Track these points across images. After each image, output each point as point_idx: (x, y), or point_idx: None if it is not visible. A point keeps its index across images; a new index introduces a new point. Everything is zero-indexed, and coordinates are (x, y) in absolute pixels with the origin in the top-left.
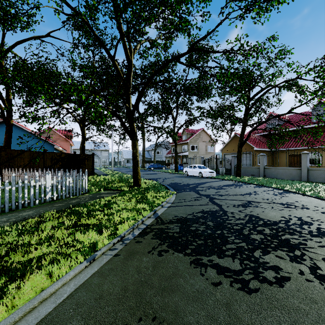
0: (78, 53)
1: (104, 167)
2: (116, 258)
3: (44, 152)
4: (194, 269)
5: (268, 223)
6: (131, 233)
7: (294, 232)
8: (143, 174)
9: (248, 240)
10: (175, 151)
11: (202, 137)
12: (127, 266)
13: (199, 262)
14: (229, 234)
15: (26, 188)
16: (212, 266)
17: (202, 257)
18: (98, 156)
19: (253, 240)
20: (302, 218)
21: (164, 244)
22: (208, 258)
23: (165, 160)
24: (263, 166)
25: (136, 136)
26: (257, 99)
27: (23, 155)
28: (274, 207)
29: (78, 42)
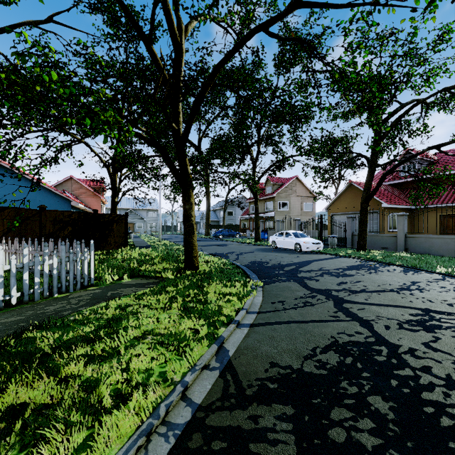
0: None
1: (151, 234)
2: None
3: (41, 209)
4: None
5: None
6: None
7: None
8: (206, 246)
9: None
10: (255, 209)
11: (296, 190)
12: None
13: None
14: None
15: None
16: None
17: None
18: (143, 219)
19: None
20: None
21: None
22: None
23: (240, 224)
24: (403, 233)
25: (190, 180)
26: (396, 121)
27: (2, 215)
28: None
29: None
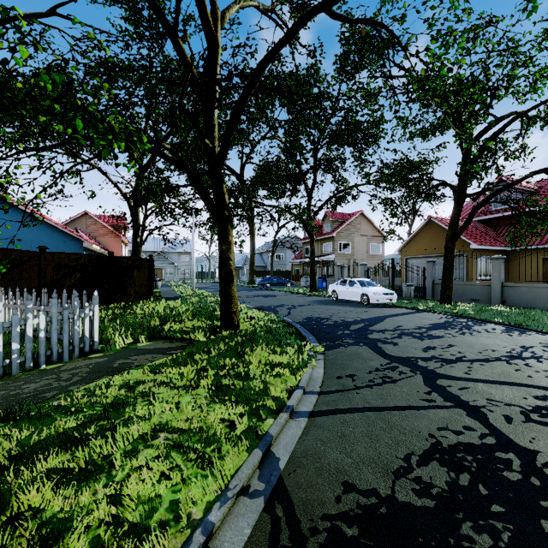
0: None
1: (183, 282)
2: None
3: (40, 251)
4: None
5: None
6: None
7: None
8: (249, 297)
9: None
10: (311, 252)
11: (361, 228)
12: None
13: None
14: None
15: None
16: None
17: None
18: (174, 263)
19: None
20: None
21: None
22: None
23: (292, 270)
24: (500, 281)
25: (228, 213)
26: (491, 139)
27: None
28: None
29: None
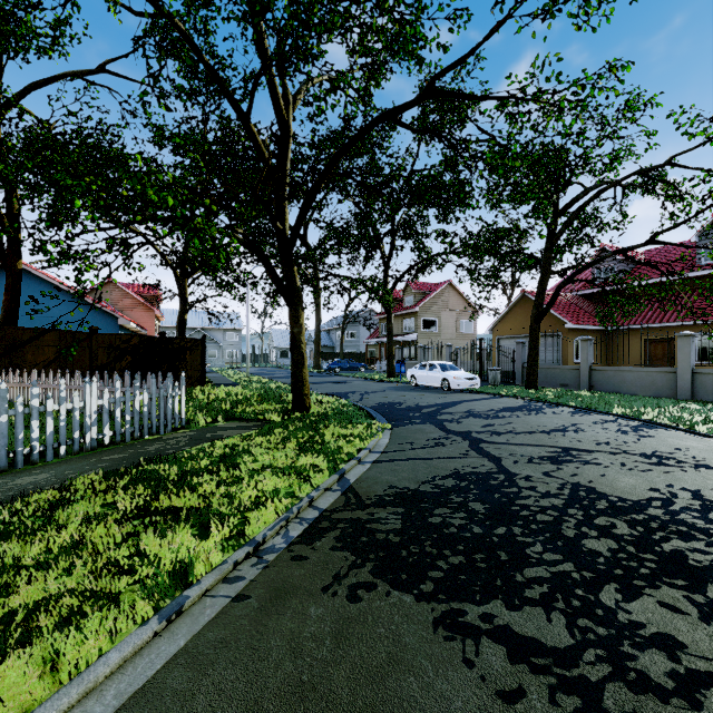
0: (160, 95)
1: (231, 367)
2: (237, 606)
3: (92, 332)
4: (445, 644)
5: (622, 507)
6: (282, 532)
7: (692, 531)
8: (316, 384)
9: (578, 556)
10: (388, 330)
11: (449, 301)
12: (265, 633)
13: (458, 621)
14: (527, 538)
15: (36, 417)
16: (494, 635)
17: (466, 607)
18: (218, 343)
19: (591, 556)
20: (702, 492)
21: (364, 565)
22: (482, 610)
23: (366, 352)
24: (588, 365)
25: (299, 296)
26: (575, 213)
27: (44, 340)
28: (628, 465)
29: (160, 70)
